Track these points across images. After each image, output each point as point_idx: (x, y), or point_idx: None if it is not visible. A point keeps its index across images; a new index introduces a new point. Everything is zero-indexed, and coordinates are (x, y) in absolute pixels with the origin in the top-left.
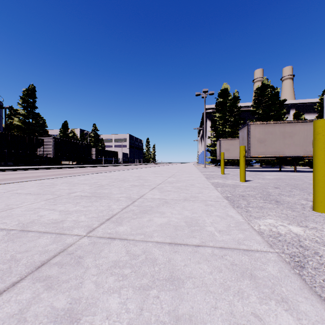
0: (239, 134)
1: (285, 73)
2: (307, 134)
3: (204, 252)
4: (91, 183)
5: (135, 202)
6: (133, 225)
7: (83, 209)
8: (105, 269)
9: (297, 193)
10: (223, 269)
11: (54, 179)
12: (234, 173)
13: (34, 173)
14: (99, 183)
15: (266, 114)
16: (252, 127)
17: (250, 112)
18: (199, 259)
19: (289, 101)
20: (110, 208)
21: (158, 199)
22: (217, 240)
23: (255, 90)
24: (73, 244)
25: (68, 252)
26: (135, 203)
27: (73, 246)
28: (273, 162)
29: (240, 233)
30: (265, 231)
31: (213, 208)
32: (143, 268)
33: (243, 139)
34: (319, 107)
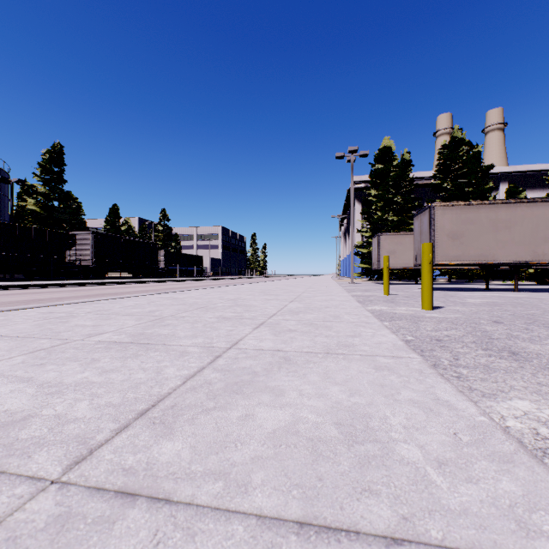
0: (415, 224)
1: (491, 120)
2: (539, 224)
3: None
4: (143, 312)
5: (218, 359)
6: (202, 435)
7: (96, 380)
8: None
9: (544, 333)
10: None
11: (78, 304)
12: (407, 294)
13: (54, 294)
14: (158, 312)
15: (459, 190)
16: (438, 211)
17: (429, 188)
18: None
19: (498, 168)
20: (158, 378)
21: (268, 351)
22: (448, 511)
23: (440, 149)
24: None
25: None
26: (218, 362)
27: None
28: (472, 273)
29: (502, 473)
30: (524, 437)
31: (394, 377)
32: None
33: (421, 234)
34: None
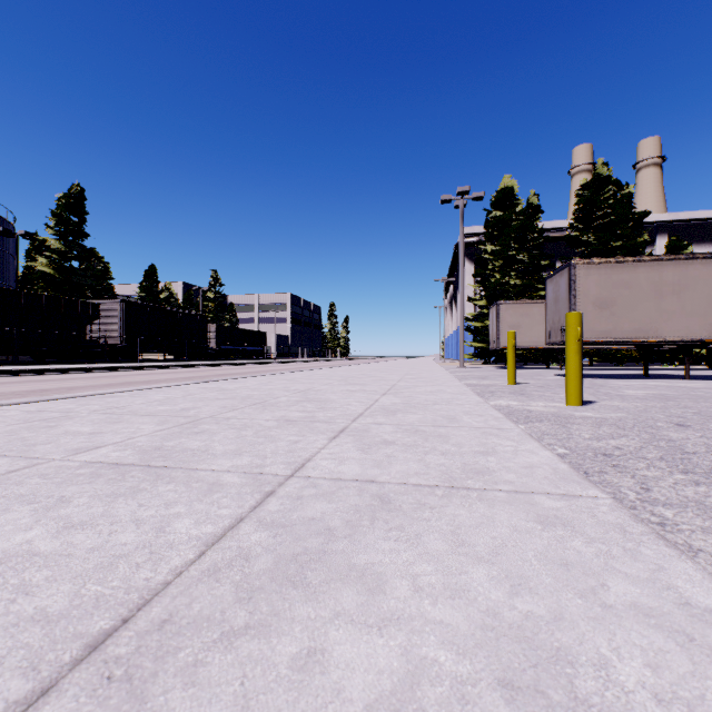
0: (548, 289)
1: (644, 153)
2: None
3: None
4: (172, 411)
5: (269, 499)
6: None
7: (43, 549)
8: None
9: None
10: None
11: (85, 397)
12: (540, 383)
13: (66, 382)
14: (193, 411)
15: (604, 245)
16: (581, 270)
17: (563, 242)
18: None
19: (655, 216)
20: (157, 543)
21: (353, 482)
22: None
23: (578, 190)
24: None
25: None
26: (268, 505)
27: None
28: (622, 355)
29: None
30: None
31: (581, 544)
32: None
33: (557, 301)
34: None
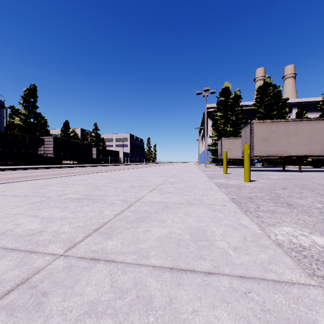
0: (242, 133)
1: (287, 72)
2: (313, 133)
3: (219, 285)
4: (87, 183)
5: (131, 206)
6: (126, 238)
7: (70, 216)
8: (75, 320)
9: (309, 194)
10: (252, 322)
11: (49, 178)
12: (237, 173)
13: (33, 173)
14: (95, 183)
15: (268, 113)
16: (255, 125)
17: (251, 111)
18: (214, 298)
19: (291, 100)
20: (101, 215)
21: (157, 202)
22: (234, 264)
23: (257, 89)
24: (42, 269)
25: (31, 283)
26: (131, 207)
27: (40, 273)
28: (276, 161)
29: (262, 251)
30: (284, 243)
31: (221, 214)
32: (132, 318)
33: (246, 138)
34: (322, 106)
